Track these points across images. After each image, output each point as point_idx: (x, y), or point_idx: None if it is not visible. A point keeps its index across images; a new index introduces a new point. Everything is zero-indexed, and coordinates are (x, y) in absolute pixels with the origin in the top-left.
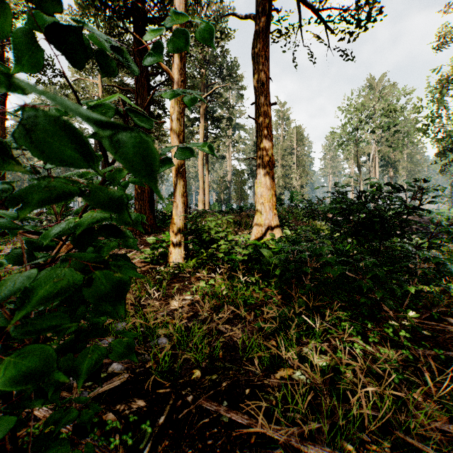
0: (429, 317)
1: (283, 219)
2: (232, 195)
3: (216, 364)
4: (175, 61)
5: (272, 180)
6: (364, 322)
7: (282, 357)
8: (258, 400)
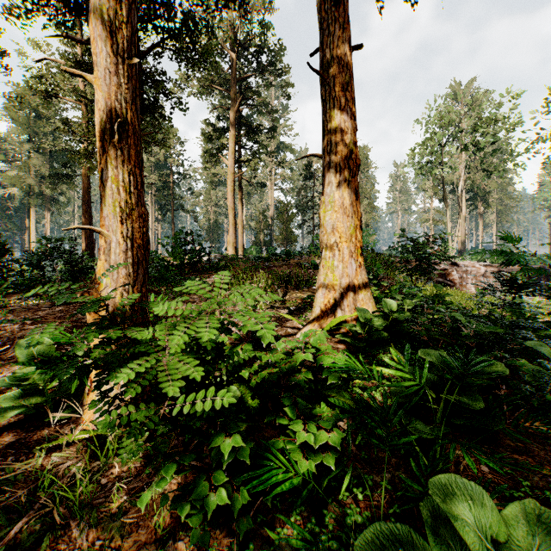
0: None
1: (368, 274)
2: (275, 236)
3: None
4: None
5: (354, 196)
6: None
7: None
8: None
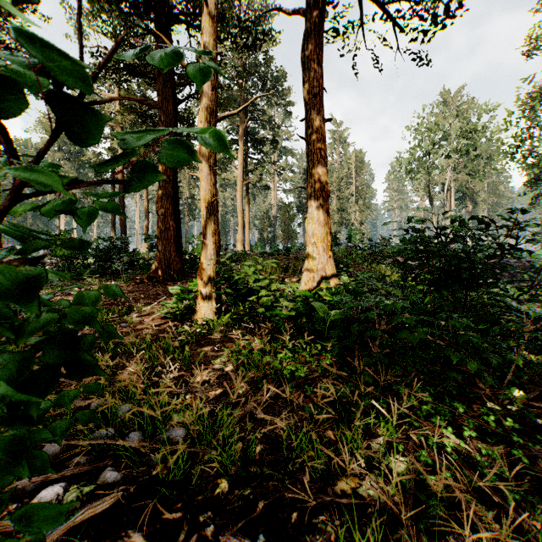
0: (537, 395)
1: (340, 263)
2: (278, 234)
3: (251, 471)
4: None
5: (326, 214)
6: (452, 404)
7: (342, 457)
8: (310, 531)
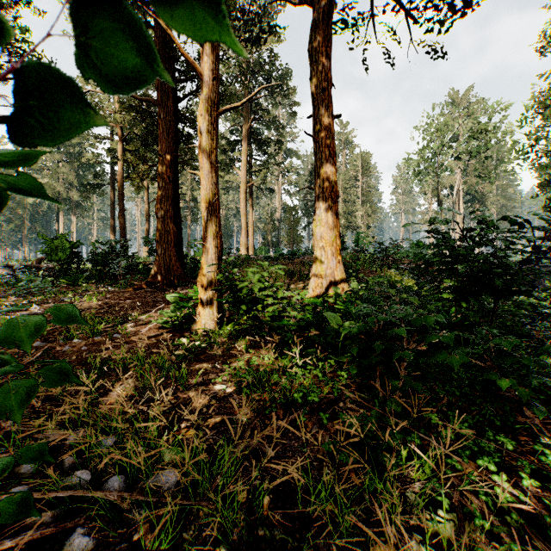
0: None
1: (349, 268)
2: (282, 237)
3: (258, 535)
4: (204, 52)
5: (335, 216)
6: (497, 439)
7: (371, 513)
8: None
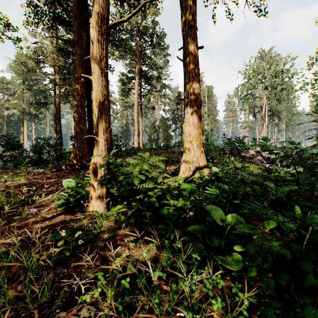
0: None
1: (207, 156)
2: (160, 136)
3: None
4: None
5: (199, 119)
6: None
7: None
8: None
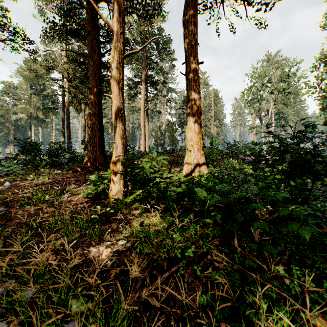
0: None
1: (208, 159)
2: (166, 140)
3: None
4: (114, 15)
5: (199, 126)
6: None
7: None
8: None
